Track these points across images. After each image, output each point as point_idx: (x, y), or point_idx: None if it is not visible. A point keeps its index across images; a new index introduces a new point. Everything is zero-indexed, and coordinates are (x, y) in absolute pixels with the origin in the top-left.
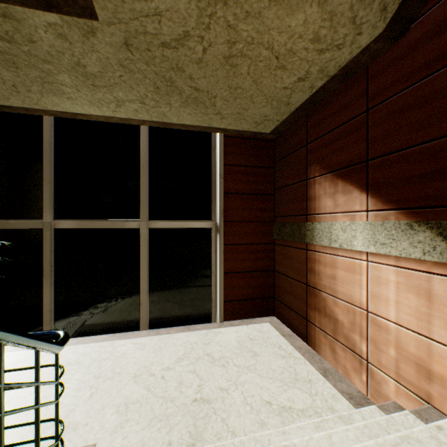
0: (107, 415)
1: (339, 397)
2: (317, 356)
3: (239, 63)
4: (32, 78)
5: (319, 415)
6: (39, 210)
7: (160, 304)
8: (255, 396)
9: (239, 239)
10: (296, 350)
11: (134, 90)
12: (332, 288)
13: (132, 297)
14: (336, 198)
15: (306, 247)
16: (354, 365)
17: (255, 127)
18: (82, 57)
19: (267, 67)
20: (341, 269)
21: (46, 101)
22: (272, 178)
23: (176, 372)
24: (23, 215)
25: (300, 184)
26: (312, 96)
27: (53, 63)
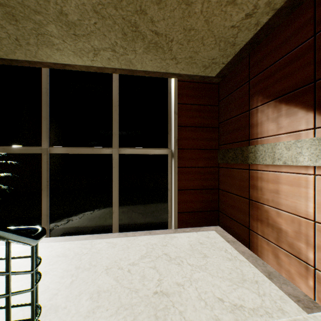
0: (82, 300)
1: (286, 299)
2: (260, 260)
3: (194, 0)
4: (28, 31)
5: (270, 315)
6: (39, 139)
7: (128, 213)
8: (208, 293)
9: (189, 163)
10: (240, 254)
11: (106, 38)
12: (275, 201)
13: (106, 207)
14: (279, 121)
15: (248, 167)
16: (299, 270)
17: (203, 71)
18: (64, 5)
19: (219, 3)
20: (285, 184)
21: (41, 53)
22: (217, 114)
23: (140, 267)
24: (27, 143)
25: (243, 114)
26: (256, 35)
27: (42, 13)
